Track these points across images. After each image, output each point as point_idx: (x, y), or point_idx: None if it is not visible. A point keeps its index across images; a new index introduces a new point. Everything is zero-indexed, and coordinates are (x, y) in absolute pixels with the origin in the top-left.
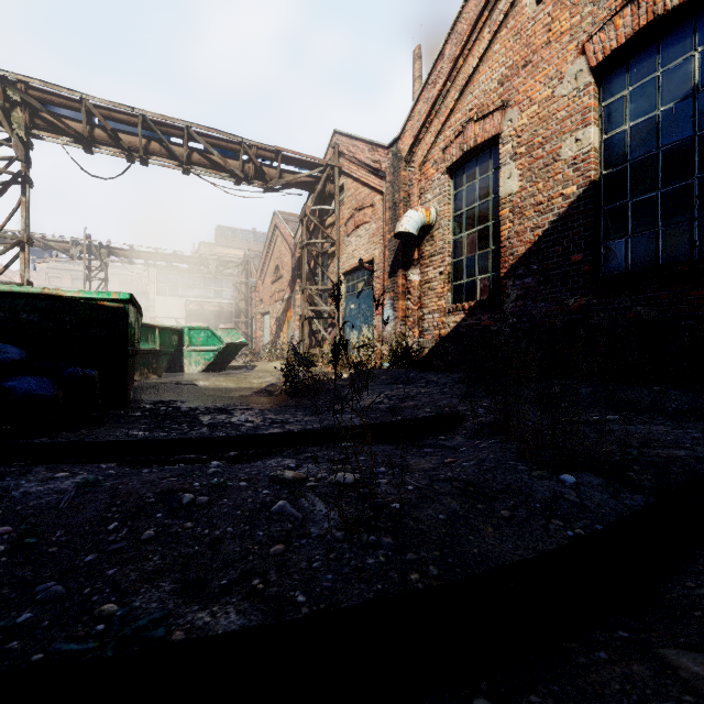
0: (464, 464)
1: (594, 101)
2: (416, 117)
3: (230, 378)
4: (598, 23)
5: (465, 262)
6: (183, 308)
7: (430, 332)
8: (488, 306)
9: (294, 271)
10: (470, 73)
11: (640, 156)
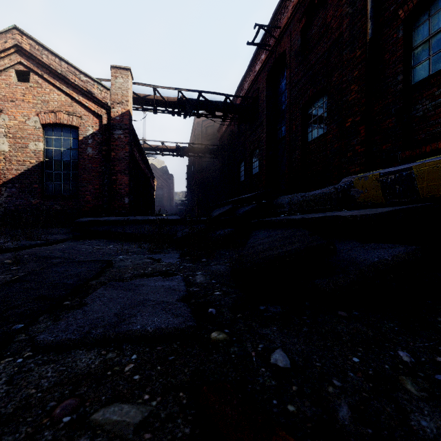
0: (13, 243)
1: (42, 135)
2: None
3: None
4: (44, 111)
5: None
6: None
7: None
8: None
9: None
10: None
11: (57, 160)
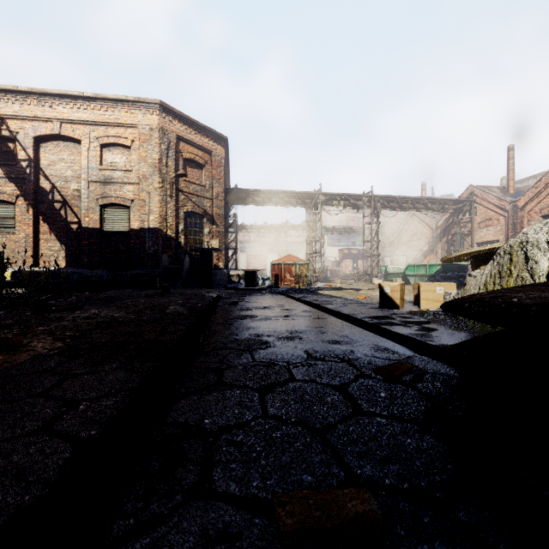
0: None
1: None
2: (526, 196)
3: None
4: None
5: None
6: (338, 252)
7: None
8: None
9: (435, 238)
10: None
11: None
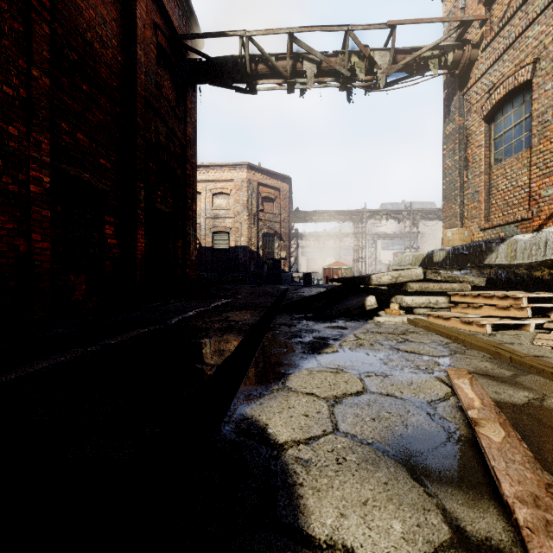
0: None
1: None
2: None
3: None
4: None
5: None
6: (392, 255)
7: None
8: None
9: None
10: None
11: None
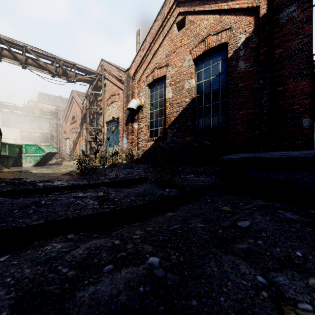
0: (140, 189)
1: (194, 71)
2: (136, 61)
3: (49, 169)
4: (195, 45)
5: (154, 121)
6: (19, 134)
7: (141, 148)
8: (162, 139)
9: (82, 119)
10: (156, 49)
11: (206, 92)
